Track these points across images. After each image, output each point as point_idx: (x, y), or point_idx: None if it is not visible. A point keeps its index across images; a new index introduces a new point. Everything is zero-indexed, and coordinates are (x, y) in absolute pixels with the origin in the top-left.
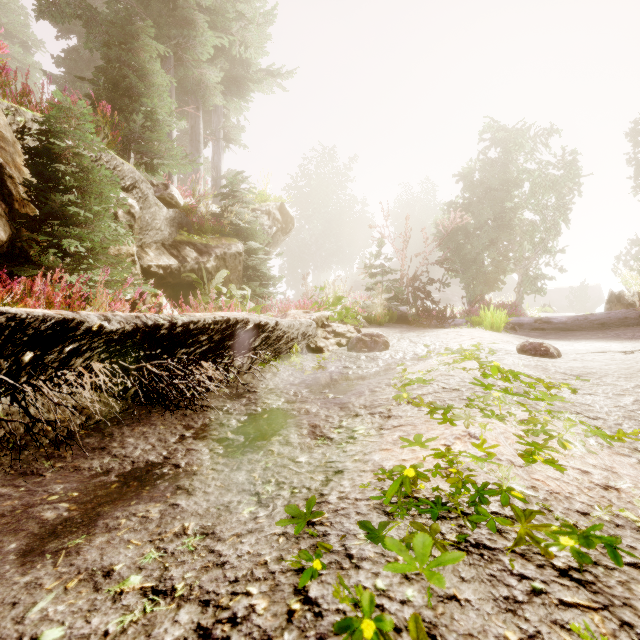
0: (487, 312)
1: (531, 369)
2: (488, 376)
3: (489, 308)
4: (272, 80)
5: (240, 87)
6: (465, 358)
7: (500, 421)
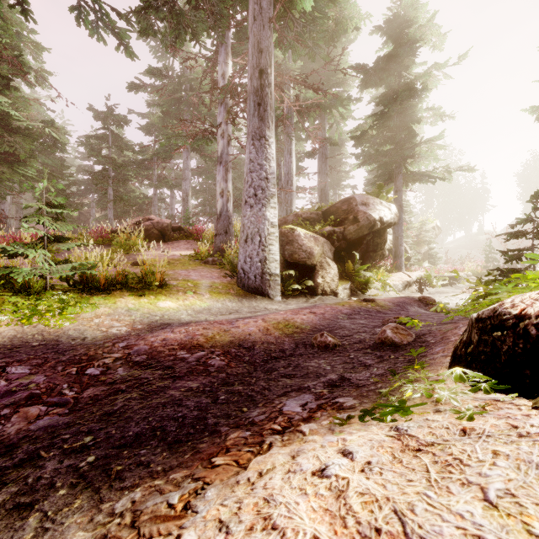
0: None
1: None
2: None
3: None
4: None
5: None
6: None
7: None
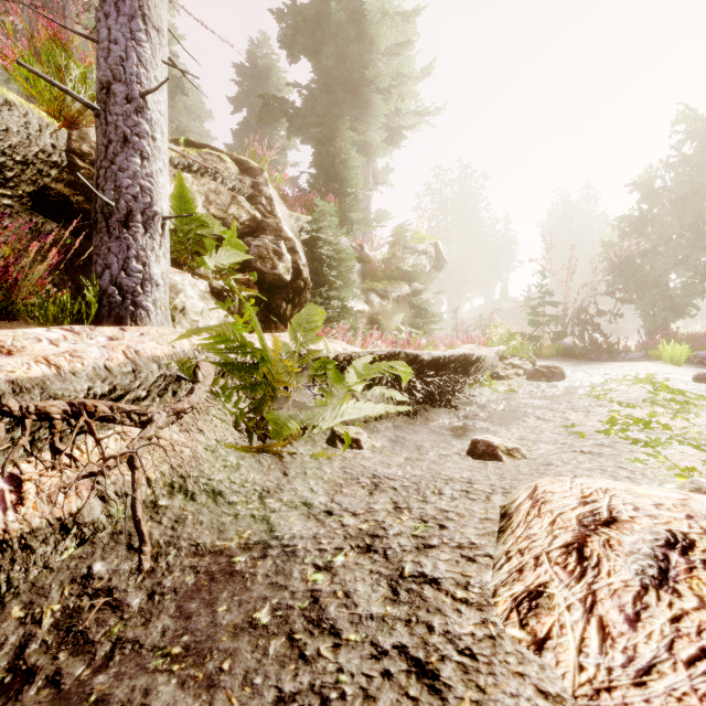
0: (666, 346)
1: (698, 391)
2: (658, 391)
3: (676, 339)
4: (420, 119)
5: (394, 135)
6: (641, 381)
7: (662, 408)
